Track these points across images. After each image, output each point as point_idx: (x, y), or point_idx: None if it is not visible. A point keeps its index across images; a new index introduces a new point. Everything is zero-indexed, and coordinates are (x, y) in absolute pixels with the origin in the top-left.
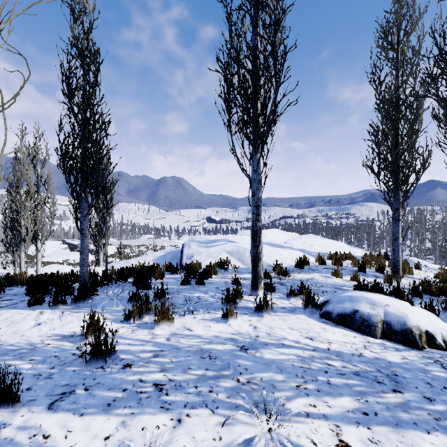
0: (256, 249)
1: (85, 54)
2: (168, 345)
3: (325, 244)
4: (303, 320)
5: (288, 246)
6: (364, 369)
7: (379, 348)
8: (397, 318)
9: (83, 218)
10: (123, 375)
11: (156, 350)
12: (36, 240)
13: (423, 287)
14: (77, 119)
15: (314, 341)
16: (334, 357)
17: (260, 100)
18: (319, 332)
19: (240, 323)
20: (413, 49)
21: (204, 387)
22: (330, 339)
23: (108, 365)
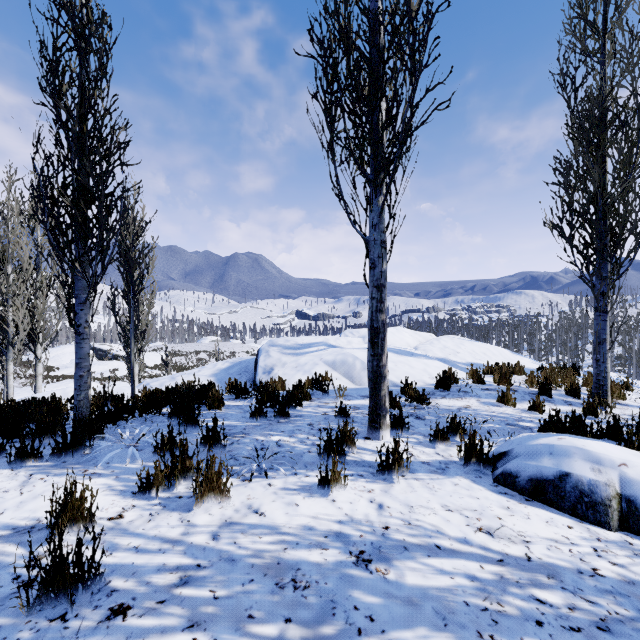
0: (378, 360)
1: (82, 23)
2: (213, 551)
3: (476, 350)
4: (466, 490)
5: (422, 354)
6: (615, 614)
7: (625, 555)
8: None
9: (79, 306)
10: None
11: (186, 566)
12: (35, 344)
13: None
14: (65, 133)
15: (497, 539)
16: (546, 579)
17: (385, 99)
18: (501, 517)
19: (352, 496)
20: (632, 31)
21: None
22: (525, 532)
23: (78, 610)
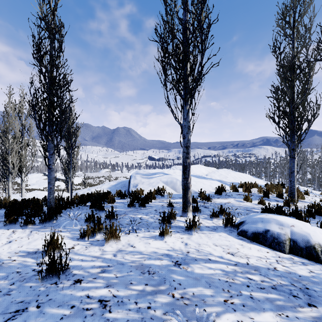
0: (186, 180)
1: (51, 27)
2: (114, 261)
3: (236, 176)
4: (224, 238)
5: (209, 178)
6: (279, 283)
7: (289, 263)
8: (302, 236)
9: (50, 156)
10: (73, 291)
11: (103, 266)
12: (21, 173)
13: (316, 209)
14: (44, 77)
15: (235, 257)
16: (253, 271)
17: (189, 62)
18: (238, 248)
19: (174, 240)
20: (306, 26)
21: (143, 303)
22: (248, 254)
23: (61, 281)
